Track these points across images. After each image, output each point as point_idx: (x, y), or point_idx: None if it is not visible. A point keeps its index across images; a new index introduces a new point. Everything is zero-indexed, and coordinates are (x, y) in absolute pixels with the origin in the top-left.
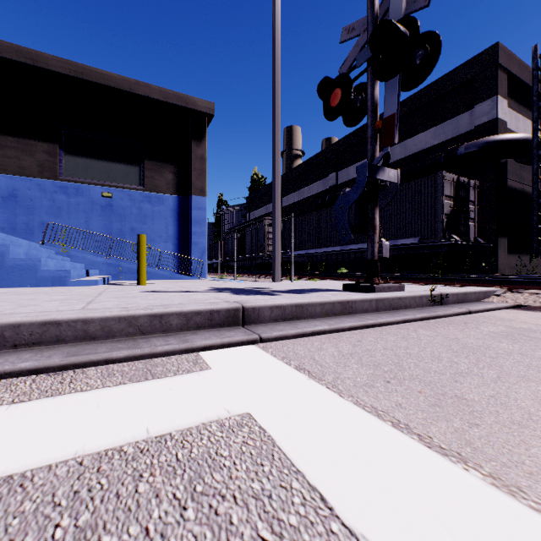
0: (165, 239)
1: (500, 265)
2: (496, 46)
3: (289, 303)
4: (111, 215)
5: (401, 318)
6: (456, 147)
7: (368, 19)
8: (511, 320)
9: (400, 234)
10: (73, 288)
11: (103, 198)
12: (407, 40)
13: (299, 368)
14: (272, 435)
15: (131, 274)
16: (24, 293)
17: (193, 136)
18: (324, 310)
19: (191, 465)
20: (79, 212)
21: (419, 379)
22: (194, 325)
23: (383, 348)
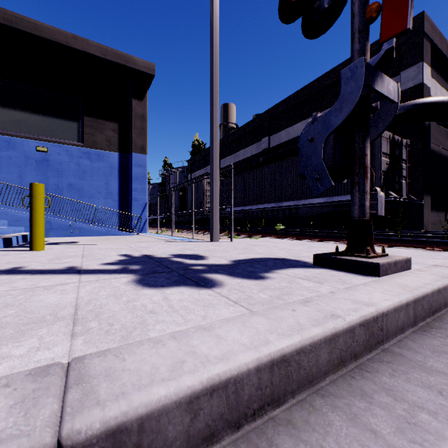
0: (105, 195)
1: (424, 222)
2: (422, 15)
3: (252, 365)
4: (47, 170)
5: None
6: None
7: None
8: None
9: (335, 191)
10: None
11: (38, 152)
12: None
13: None
14: None
15: (62, 230)
16: None
17: (133, 95)
18: (334, 354)
19: None
20: (11, 166)
21: None
22: None
23: None
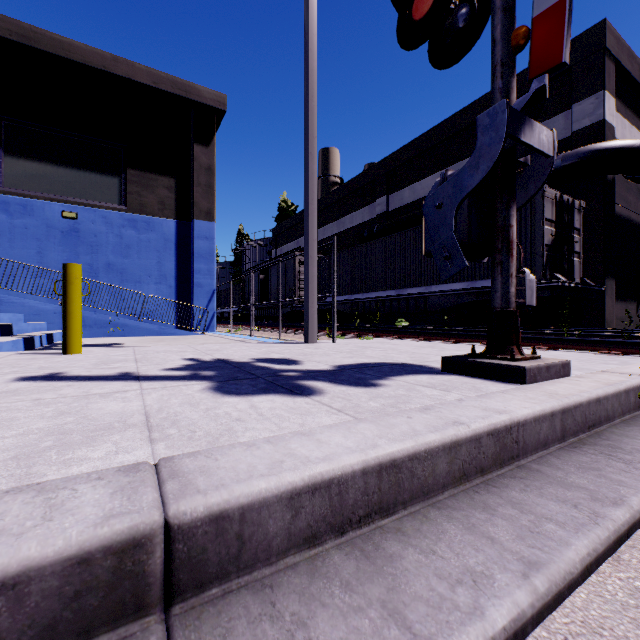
0: (156, 279)
1: (606, 316)
2: (602, 25)
3: (357, 467)
4: (76, 244)
5: None
6: None
7: None
8: None
9: (479, 273)
10: None
11: (65, 220)
12: None
13: None
14: None
15: (99, 328)
16: None
17: (196, 139)
18: (455, 465)
19: None
20: (28, 239)
21: None
22: None
23: None
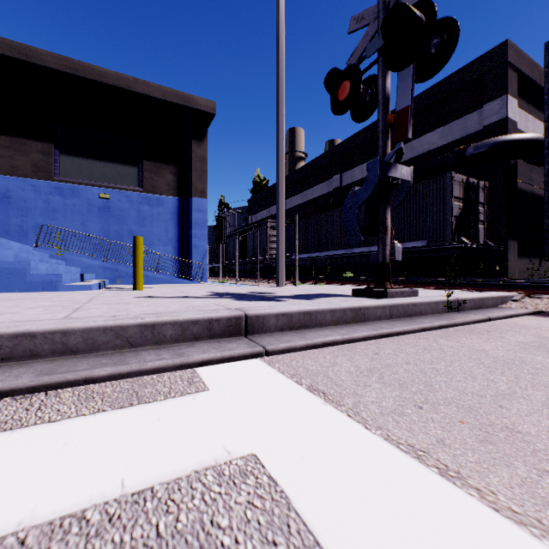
0: (164, 242)
1: (509, 269)
2: (506, 44)
3: (296, 311)
4: (108, 217)
5: (419, 326)
6: (465, 147)
7: (379, 5)
8: (537, 328)
9: (407, 237)
10: (65, 293)
11: (100, 199)
12: (423, 25)
13: (312, 389)
14: (286, 491)
15: (129, 278)
16: (8, 299)
17: (193, 136)
18: (334, 318)
19: (176, 544)
20: (76, 214)
21: (456, 404)
22: (191, 335)
23: (405, 362)
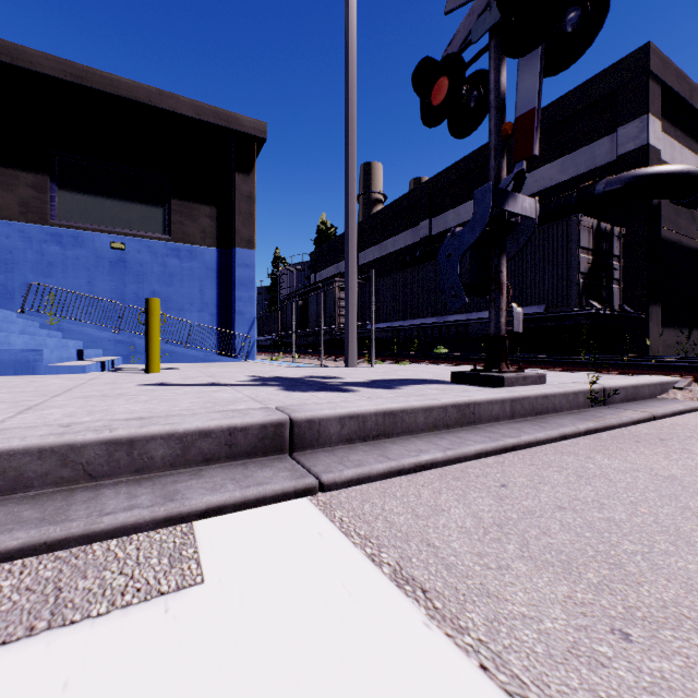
0: (199, 307)
1: (651, 343)
2: (647, 48)
3: (372, 411)
4: (123, 273)
5: (558, 432)
6: (593, 183)
7: None
8: None
9: (518, 301)
10: (42, 378)
11: (113, 250)
12: None
13: (402, 579)
14: None
15: None
16: None
17: (237, 167)
18: (430, 420)
19: None
20: (79, 269)
21: (694, 624)
22: (199, 455)
23: (556, 506)
